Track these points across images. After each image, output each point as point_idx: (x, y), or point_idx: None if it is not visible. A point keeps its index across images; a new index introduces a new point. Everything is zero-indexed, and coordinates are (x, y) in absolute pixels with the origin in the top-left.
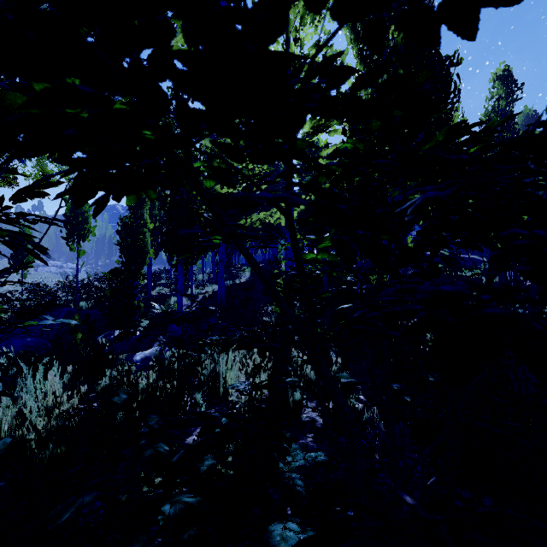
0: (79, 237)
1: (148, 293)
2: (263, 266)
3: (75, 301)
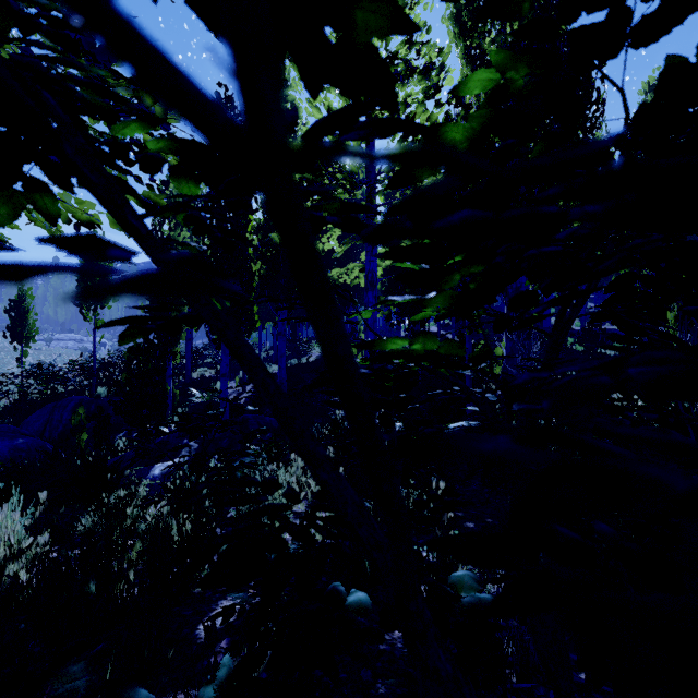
0: (96, 302)
1: (187, 376)
2: None
3: (91, 386)
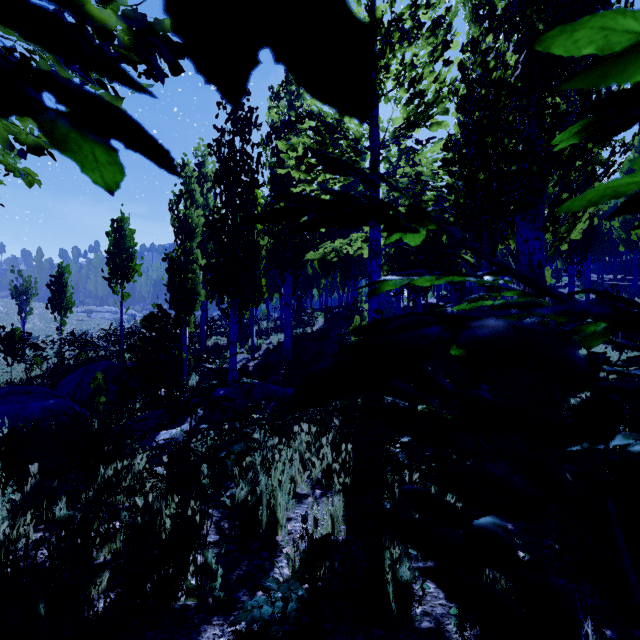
0: (122, 277)
1: (201, 344)
2: (340, 311)
3: (119, 352)
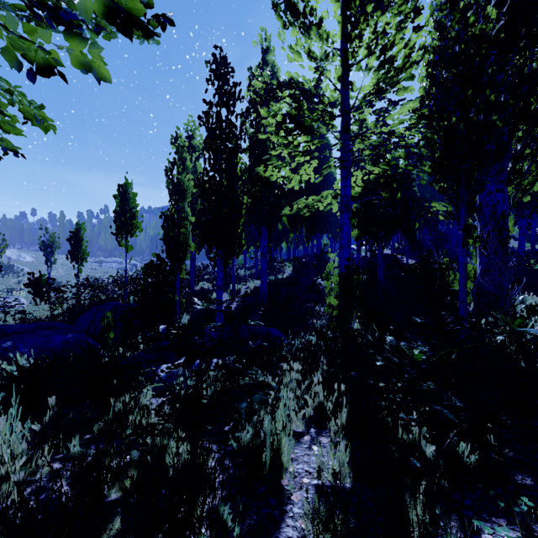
0: (127, 232)
1: (191, 288)
2: (306, 261)
3: (124, 295)
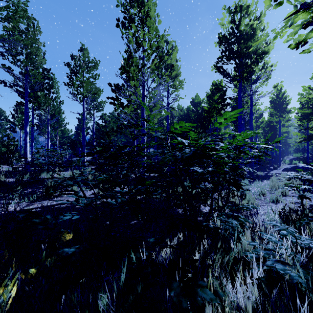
0: None
1: None
2: None
3: None
